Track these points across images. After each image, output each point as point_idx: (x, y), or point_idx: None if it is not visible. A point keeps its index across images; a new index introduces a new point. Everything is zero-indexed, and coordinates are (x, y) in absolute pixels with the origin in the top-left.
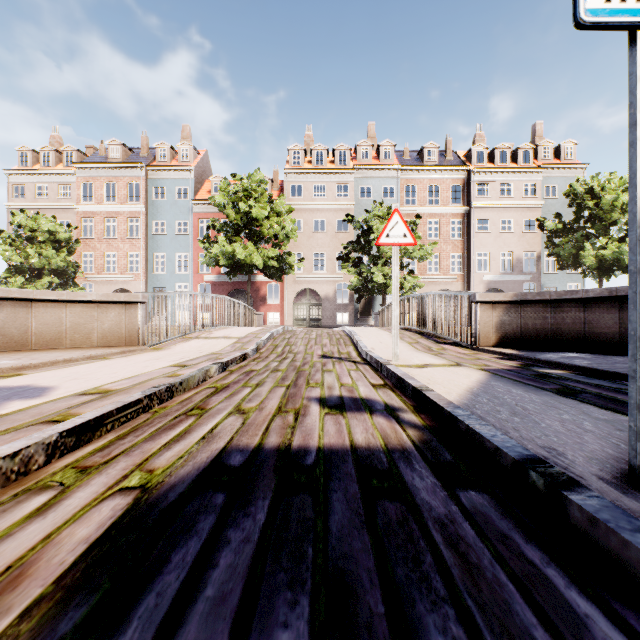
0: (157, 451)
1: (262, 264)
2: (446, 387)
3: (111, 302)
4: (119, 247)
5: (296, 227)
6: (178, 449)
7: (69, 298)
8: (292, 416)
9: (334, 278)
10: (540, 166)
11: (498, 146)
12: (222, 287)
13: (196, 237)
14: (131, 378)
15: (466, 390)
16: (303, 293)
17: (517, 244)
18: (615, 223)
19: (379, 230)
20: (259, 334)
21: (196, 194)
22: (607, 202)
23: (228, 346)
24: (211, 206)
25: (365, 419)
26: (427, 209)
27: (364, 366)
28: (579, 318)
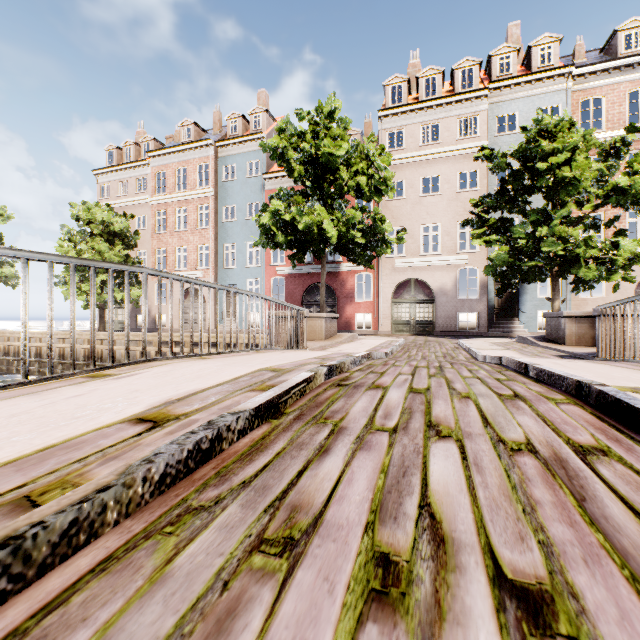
0: None
1: (335, 236)
2: None
3: None
4: (189, 240)
5: (392, 173)
6: None
7: None
8: None
9: (453, 261)
10: None
11: None
12: (298, 281)
13: None
14: None
15: None
16: (405, 285)
17: None
18: None
19: (556, 152)
20: None
21: (269, 168)
22: None
23: None
24: (285, 179)
25: None
26: None
27: None
28: None
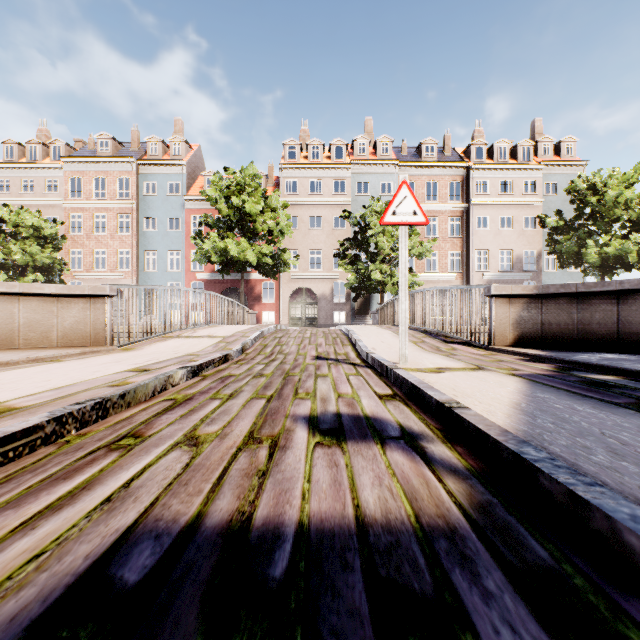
0: (3, 538)
1: (256, 261)
2: (482, 402)
3: (73, 295)
4: (108, 244)
5: (291, 223)
6: (45, 531)
7: (22, 290)
8: (266, 450)
9: (330, 276)
10: (540, 163)
11: (497, 142)
12: (215, 285)
13: (188, 234)
14: (61, 388)
15: (512, 407)
16: (299, 292)
17: (517, 242)
18: (618, 220)
19: (377, 226)
20: (247, 333)
21: (188, 190)
22: (610, 198)
23: (210, 346)
24: (204, 202)
25: (375, 456)
26: (425, 206)
27: (365, 369)
28: (611, 313)
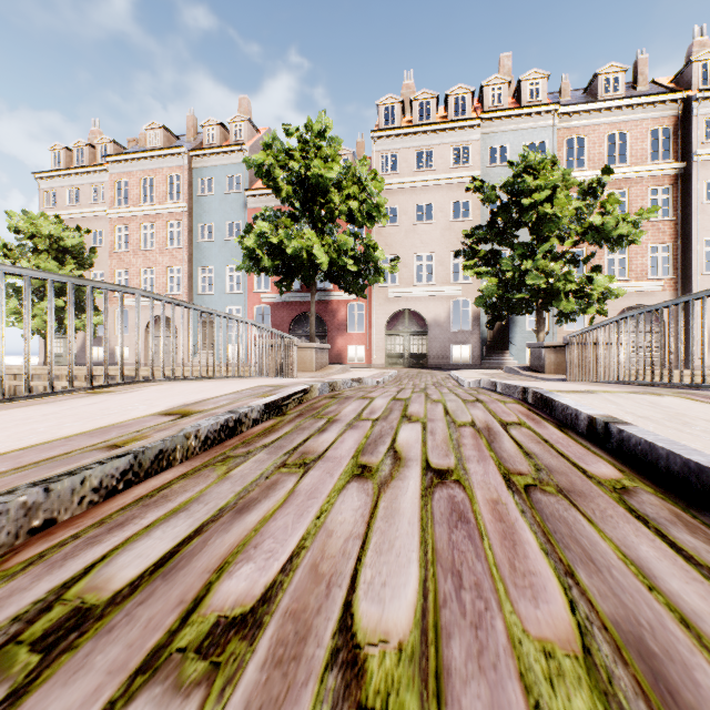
0: None
1: (326, 263)
2: None
3: None
4: (157, 261)
5: (384, 199)
6: None
7: None
8: None
9: (447, 292)
10: None
11: None
12: (285, 310)
13: None
14: None
15: None
16: (399, 316)
17: None
18: None
19: (539, 189)
20: None
21: (252, 184)
22: None
23: None
24: (270, 198)
25: None
26: None
27: None
28: None
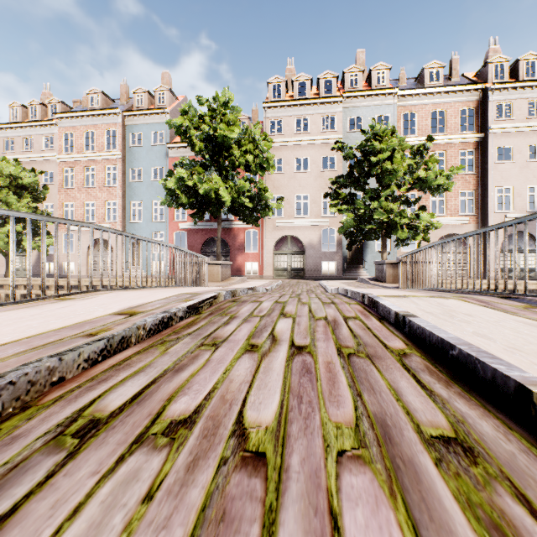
0: None
1: (229, 201)
2: None
3: None
4: (97, 196)
5: (272, 154)
6: None
7: None
8: None
9: (319, 223)
10: None
11: (523, 56)
12: (198, 235)
13: None
14: None
15: None
16: (284, 240)
17: None
18: None
19: (382, 151)
20: None
21: (172, 139)
22: None
23: None
24: (186, 149)
25: None
26: None
27: None
28: None
